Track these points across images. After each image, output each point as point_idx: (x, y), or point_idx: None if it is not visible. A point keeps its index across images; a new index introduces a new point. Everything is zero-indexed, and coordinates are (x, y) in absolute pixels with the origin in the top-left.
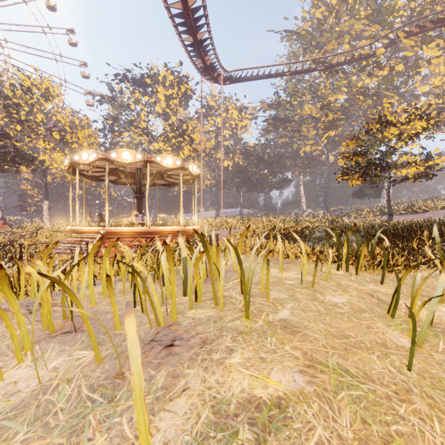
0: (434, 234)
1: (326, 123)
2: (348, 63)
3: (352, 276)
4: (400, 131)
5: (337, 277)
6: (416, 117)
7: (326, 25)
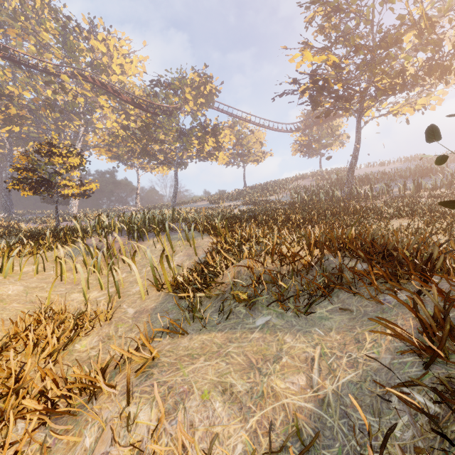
0: (47, 234)
1: (7, 115)
2: (33, 68)
3: None
4: (64, 161)
5: None
6: (74, 155)
7: (8, 3)
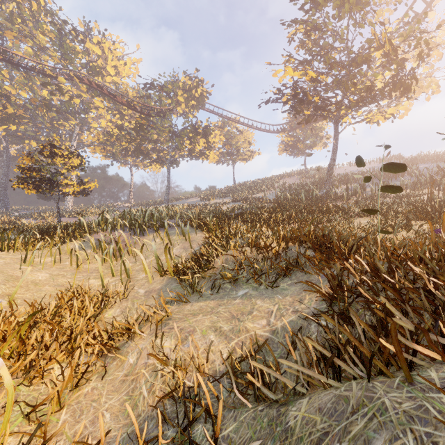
0: (58, 230)
1: (5, 114)
2: (31, 70)
3: (10, 254)
4: (65, 161)
5: (0, 255)
6: (74, 156)
7: (5, 6)
